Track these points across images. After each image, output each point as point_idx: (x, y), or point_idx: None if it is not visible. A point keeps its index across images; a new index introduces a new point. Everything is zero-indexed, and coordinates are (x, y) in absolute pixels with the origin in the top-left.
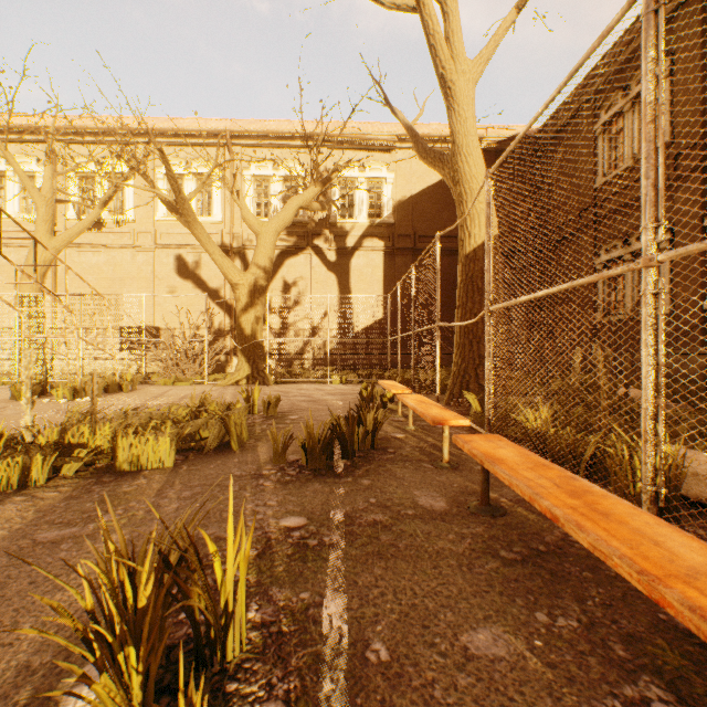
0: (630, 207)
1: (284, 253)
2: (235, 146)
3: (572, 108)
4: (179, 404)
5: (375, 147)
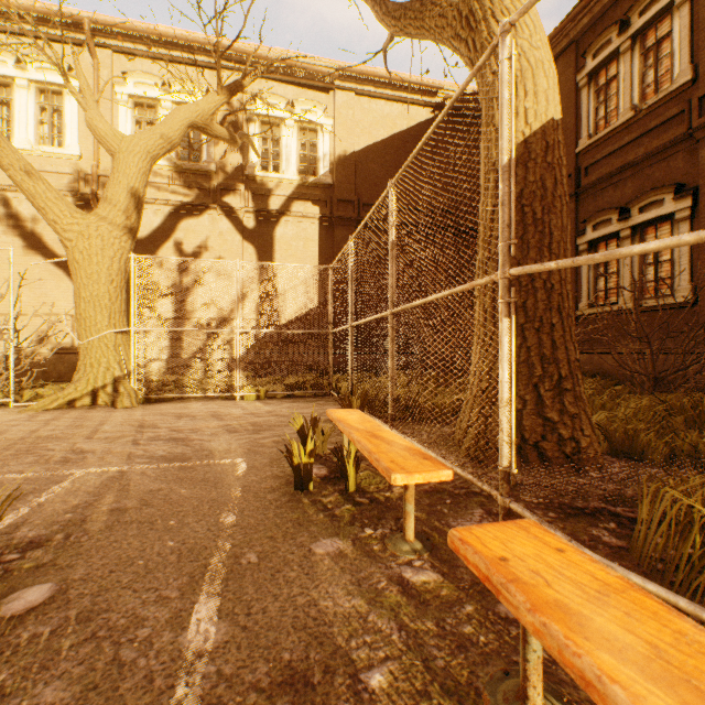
0: (628, 170)
1: (179, 211)
2: (102, 48)
3: None
4: None
5: (307, 81)
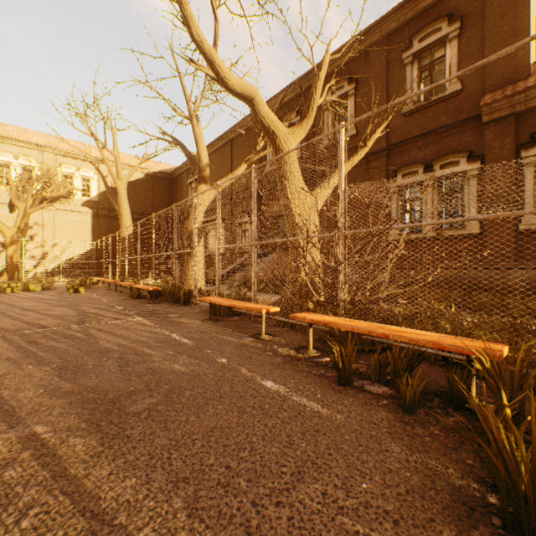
0: None
1: None
2: None
3: (182, 170)
4: (29, 281)
5: (87, 160)
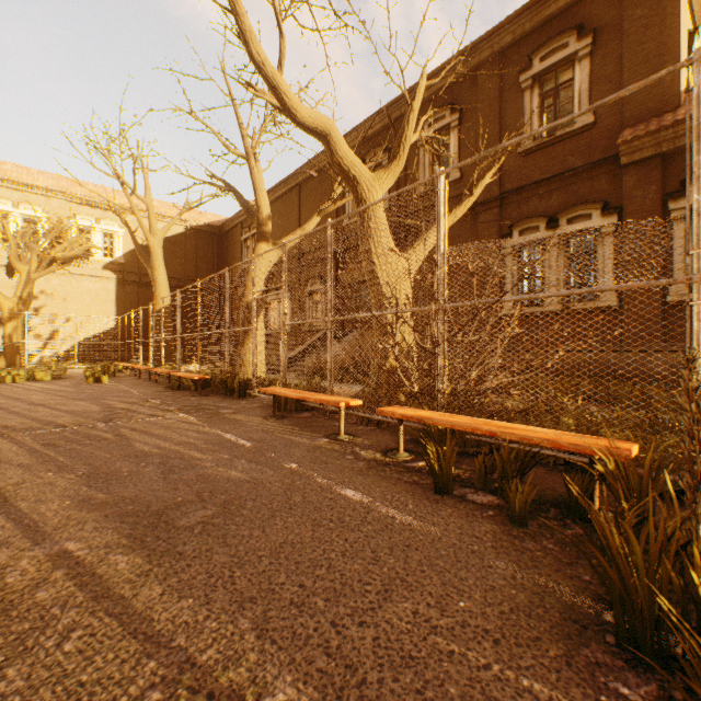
0: None
1: None
2: None
3: (234, 223)
4: (34, 368)
5: (109, 209)
